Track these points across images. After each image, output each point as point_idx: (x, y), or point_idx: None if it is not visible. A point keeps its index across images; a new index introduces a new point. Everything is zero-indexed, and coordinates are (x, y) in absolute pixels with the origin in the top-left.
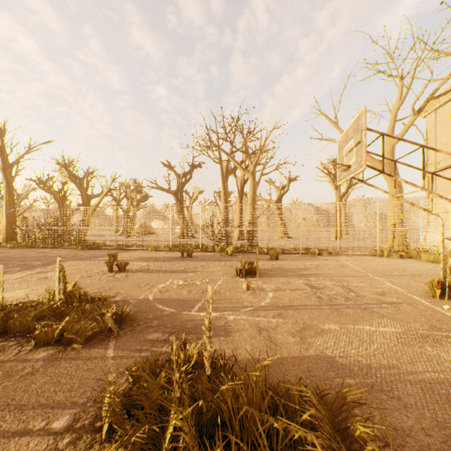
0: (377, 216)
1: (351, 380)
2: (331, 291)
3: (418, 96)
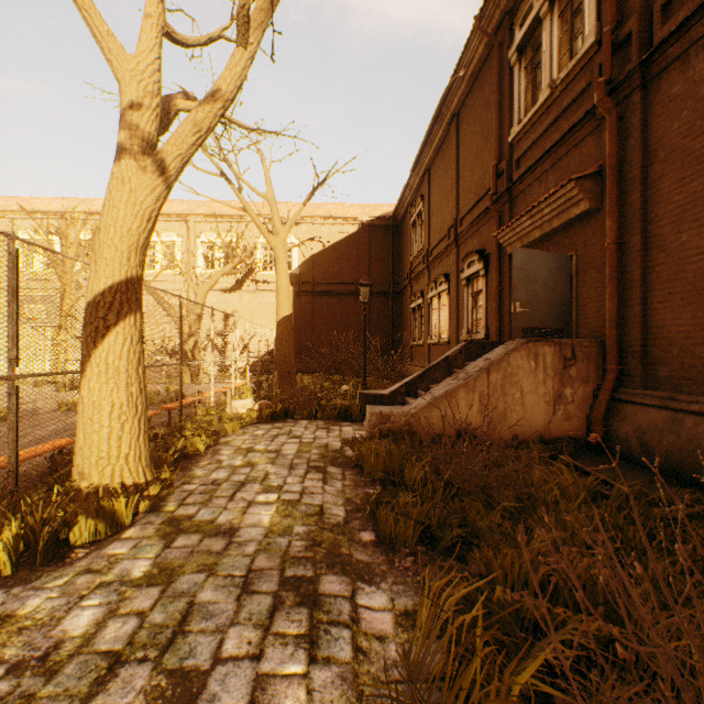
0: None
1: None
2: None
3: None
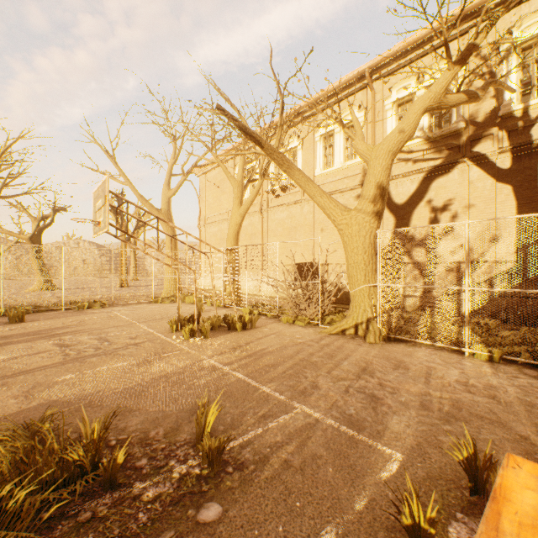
0: (153, 264)
1: (67, 409)
2: (85, 345)
3: (186, 161)
